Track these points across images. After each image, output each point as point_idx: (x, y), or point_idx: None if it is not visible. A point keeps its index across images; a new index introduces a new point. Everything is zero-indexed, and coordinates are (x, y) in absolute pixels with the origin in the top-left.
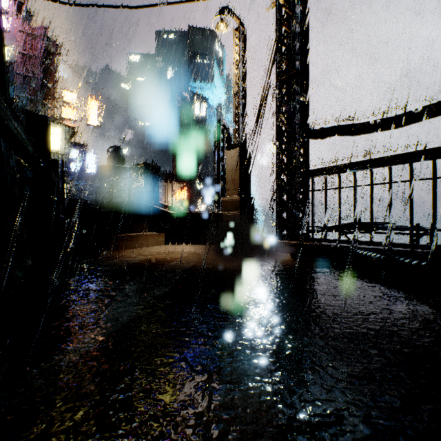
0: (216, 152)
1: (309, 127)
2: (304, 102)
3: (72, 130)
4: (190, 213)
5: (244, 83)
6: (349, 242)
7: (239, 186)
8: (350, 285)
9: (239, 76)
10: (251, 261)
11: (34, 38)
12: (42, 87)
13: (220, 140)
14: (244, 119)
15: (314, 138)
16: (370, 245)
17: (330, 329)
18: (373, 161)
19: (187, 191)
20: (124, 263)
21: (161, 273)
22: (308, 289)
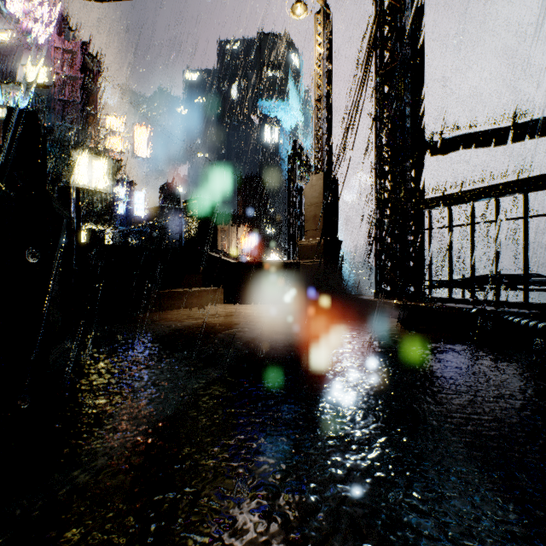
0: (291, 183)
1: (423, 139)
2: (416, 103)
3: (117, 164)
4: (257, 262)
5: (329, 85)
6: (490, 303)
7: (322, 225)
8: (513, 377)
9: (322, 75)
10: (342, 330)
11: (73, 55)
12: (83, 113)
13: (297, 167)
14: (329, 134)
15: (431, 153)
16: (525, 309)
17: (517, 481)
18: (530, 181)
19: (254, 236)
20: (164, 330)
21: (212, 346)
22: (442, 382)
